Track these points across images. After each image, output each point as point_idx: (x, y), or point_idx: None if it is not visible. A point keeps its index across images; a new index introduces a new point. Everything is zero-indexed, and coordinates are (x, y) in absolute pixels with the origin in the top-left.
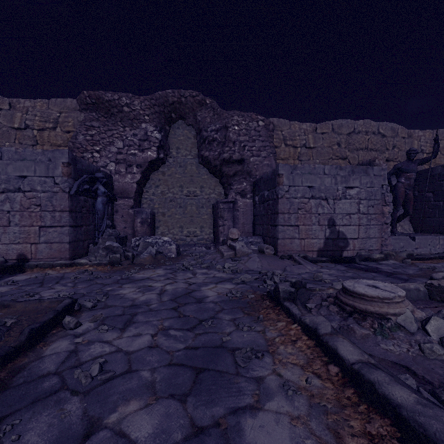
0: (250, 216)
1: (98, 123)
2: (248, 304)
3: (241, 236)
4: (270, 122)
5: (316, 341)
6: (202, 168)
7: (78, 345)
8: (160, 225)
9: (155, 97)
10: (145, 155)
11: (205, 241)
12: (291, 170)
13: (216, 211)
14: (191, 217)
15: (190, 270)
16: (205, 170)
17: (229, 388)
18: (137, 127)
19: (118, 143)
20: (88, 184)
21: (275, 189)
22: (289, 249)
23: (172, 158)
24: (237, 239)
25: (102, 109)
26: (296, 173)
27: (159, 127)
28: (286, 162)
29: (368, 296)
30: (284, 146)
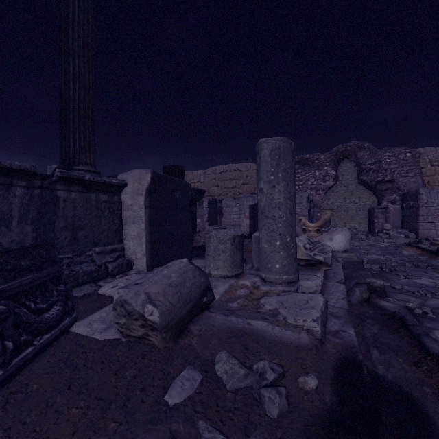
0: (398, 216)
1: (301, 170)
2: (398, 246)
3: (392, 229)
4: (416, 152)
5: (418, 248)
6: (359, 185)
7: (351, 247)
8: (331, 222)
9: (332, 151)
10: (326, 184)
11: (361, 232)
12: (429, 190)
13: (371, 213)
14: (351, 217)
15: (365, 241)
16: (362, 187)
17: (394, 251)
18: (321, 170)
19: (311, 179)
20: (309, 204)
21: (417, 202)
22: (427, 236)
23: (338, 181)
24: (389, 230)
25: (302, 163)
26: (433, 192)
27: (334, 168)
28: (432, 178)
29: (438, 240)
30: (429, 166)
